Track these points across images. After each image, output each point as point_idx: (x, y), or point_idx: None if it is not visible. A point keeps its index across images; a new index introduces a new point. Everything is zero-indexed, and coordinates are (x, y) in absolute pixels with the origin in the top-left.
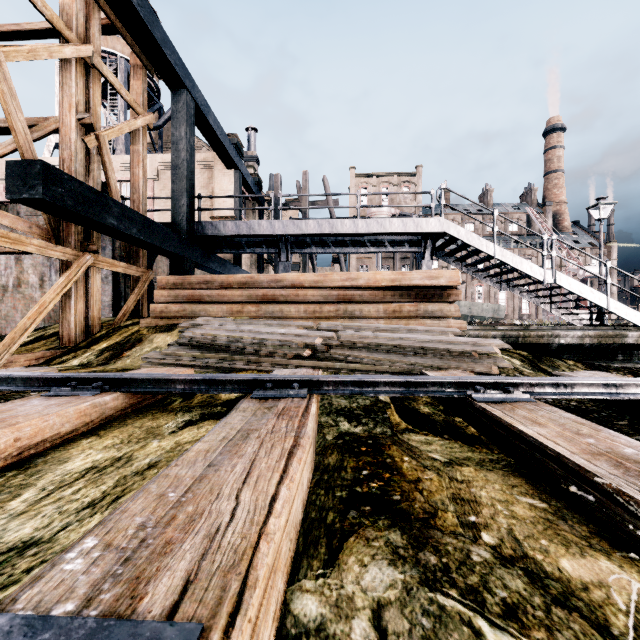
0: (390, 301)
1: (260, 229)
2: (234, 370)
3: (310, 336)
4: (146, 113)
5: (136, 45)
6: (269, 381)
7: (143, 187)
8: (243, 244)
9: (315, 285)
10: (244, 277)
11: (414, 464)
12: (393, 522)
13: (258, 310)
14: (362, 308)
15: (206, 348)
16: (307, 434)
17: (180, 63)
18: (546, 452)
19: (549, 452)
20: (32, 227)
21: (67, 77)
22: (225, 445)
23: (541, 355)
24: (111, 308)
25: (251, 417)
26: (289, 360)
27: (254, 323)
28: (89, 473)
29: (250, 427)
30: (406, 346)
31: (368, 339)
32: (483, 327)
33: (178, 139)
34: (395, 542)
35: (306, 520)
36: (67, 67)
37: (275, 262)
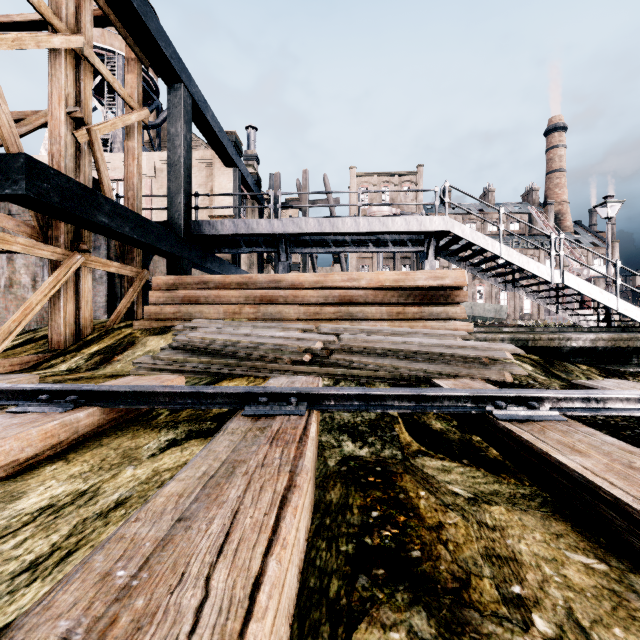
0: (393, 302)
1: (259, 228)
2: (229, 376)
3: (310, 340)
4: (141, 108)
5: (130, 37)
6: (263, 394)
7: (138, 184)
8: (241, 243)
9: (315, 286)
10: (242, 277)
11: (433, 501)
12: (415, 596)
13: (256, 312)
14: (364, 310)
15: (200, 352)
16: (305, 468)
17: (176, 57)
18: (599, 494)
19: (603, 495)
20: (20, 225)
21: (56, 69)
22: (204, 485)
23: (552, 359)
24: (106, 309)
25: (240, 442)
26: (288, 366)
27: (251, 326)
28: (42, 515)
29: (237, 457)
30: (412, 351)
31: (371, 343)
32: (488, 328)
33: (174, 135)
34: (420, 632)
35: (303, 592)
36: (56, 58)
37: (275, 262)
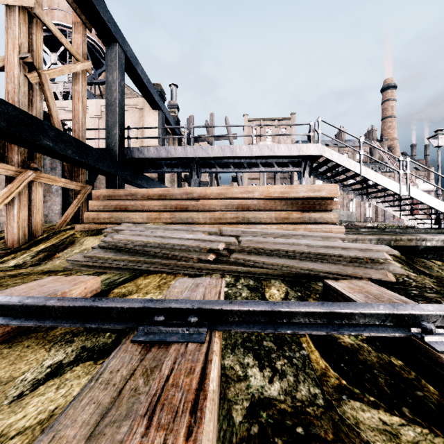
0: (280, 210)
1: (176, 153)
2: (146, 272)
3: (214, 241)
4: (85, 60)
5: (76, 5)
6: (161, 310)
7: (82, 119)
8: (163, 165)
9: (219, 197)
10: (161, 190)
11: None
12: None
13: (172, 217)
14: (257, 215)
15: (123, 251)
16: None
17: (112, 21)
18: None
19: None
20: None
21: (11, 22)
22: None
23: (410, 256)
24: (61, 215)
25: (109, 409)
26: (195, 264)
27: (167, 229)
28: None
29: None
30: (301, 251)
31: (266, 244)
32: (349, 229)
33: (111, 82)
34: None
35: None
36: (11, 14)
37: (189, 180)
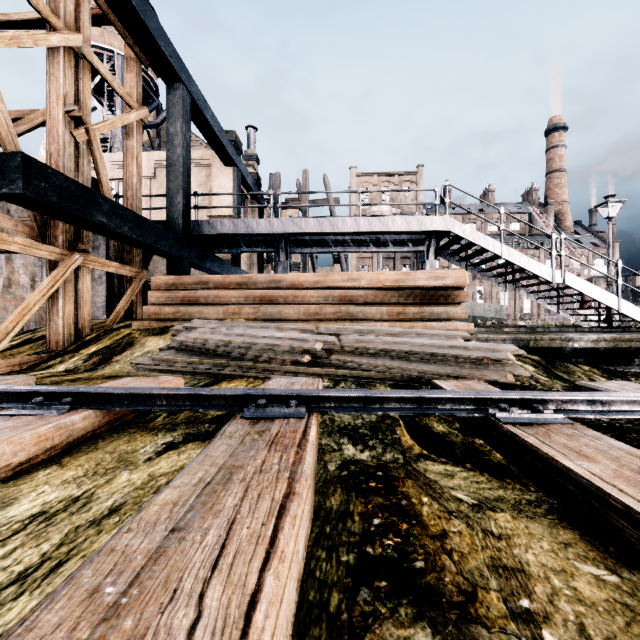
0: (394, 302)
1: (258, 228)
2: (228, 377)
3: (310, 340)
4: (140, 107)
5: (129, 36)
6: (262, 396)
7: (137, 184)
8: (241, 243)
9: (315, 286)
10: (241, 277)
11: (436, 508)
12: (419, 610)
13: (256, 312)
14: (364, 310)
15: (199, 353)
16: (304, 474)
17: (175, 55)
18: (608, 502)
19: (613, 503)
20: (18, 225)
21: (54, 67)
22: (200, 493)
23: (553, 360)
24: (105, 309)
25: (238, 446)
26: (287, 366)
27: (251, 326)
28: (33, 522)
29: (235, 462)
30: (413, 352)
31: (372, 344)
32: (488, 329)
33: (173, 135)
34: None
35: (302, 606)
36: (54, 57)
37: (275, 262)
